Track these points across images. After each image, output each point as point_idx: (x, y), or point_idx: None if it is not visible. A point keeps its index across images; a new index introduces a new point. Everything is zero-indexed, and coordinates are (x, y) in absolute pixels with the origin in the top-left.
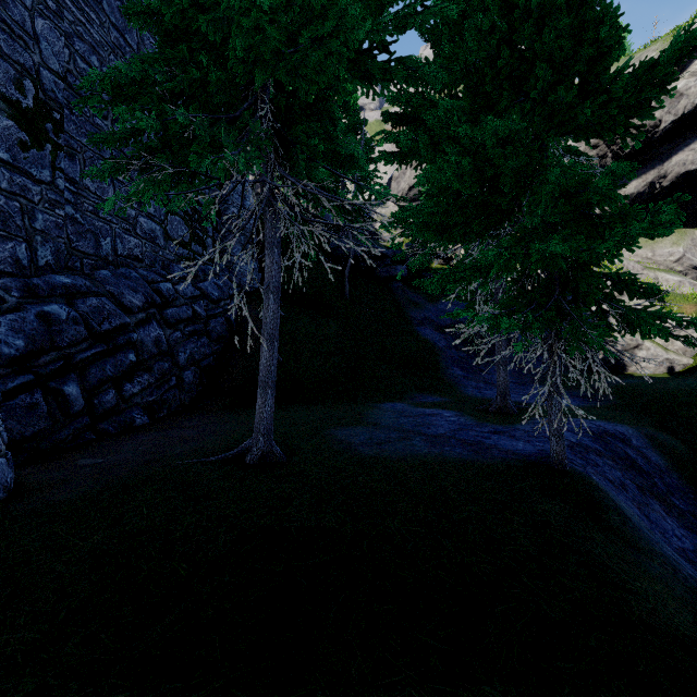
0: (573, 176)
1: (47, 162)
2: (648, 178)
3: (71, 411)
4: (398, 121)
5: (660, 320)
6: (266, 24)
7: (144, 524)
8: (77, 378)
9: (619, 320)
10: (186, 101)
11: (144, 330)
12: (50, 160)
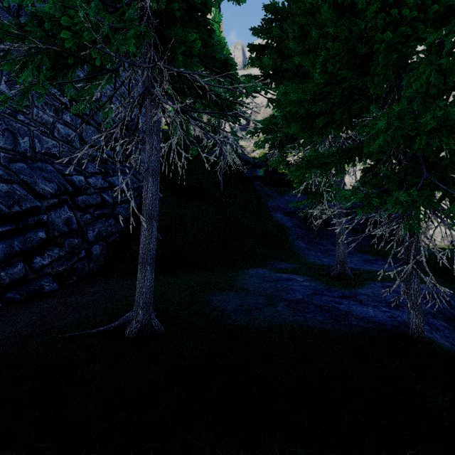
0: None
1: None
2: None
3: None
4: (260, 51)
5: None
6: None
7: None
8: None
9: None
10: None
11: (55, 212)
12: None
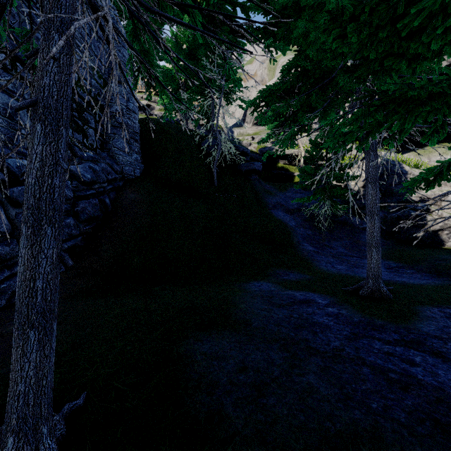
0: None
1: None
2: None
3: None
4: None
5: None
6: None
7: None
8: None
9: None
10: None
11: None
12: None
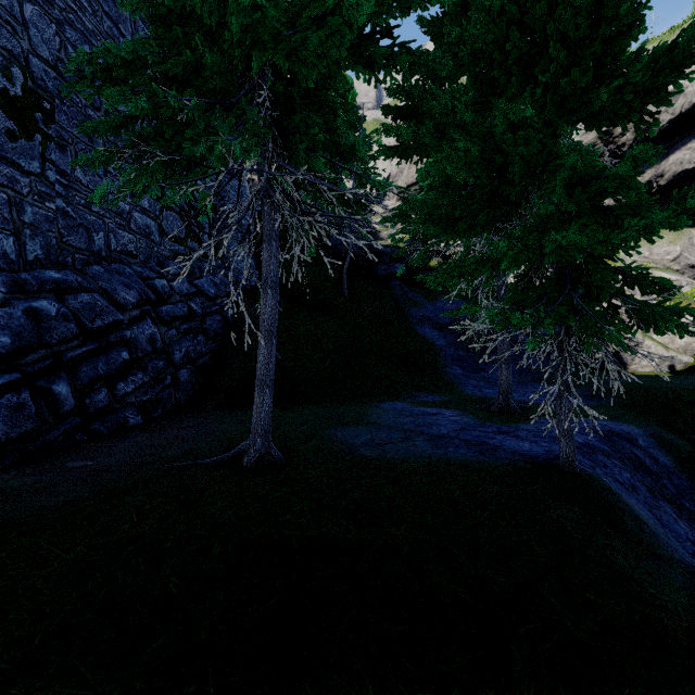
0: (591, 162)
1: (36, 153)
2: (645, 177)
3: (60, 411)
4: (398, 115)
5: (677, 316)
6: (264, 0)
7: (133, 533)
8: (68, 377)
9: (632, 316)
10: (180, 87)
11: (138, 327)
12: (40, 151)
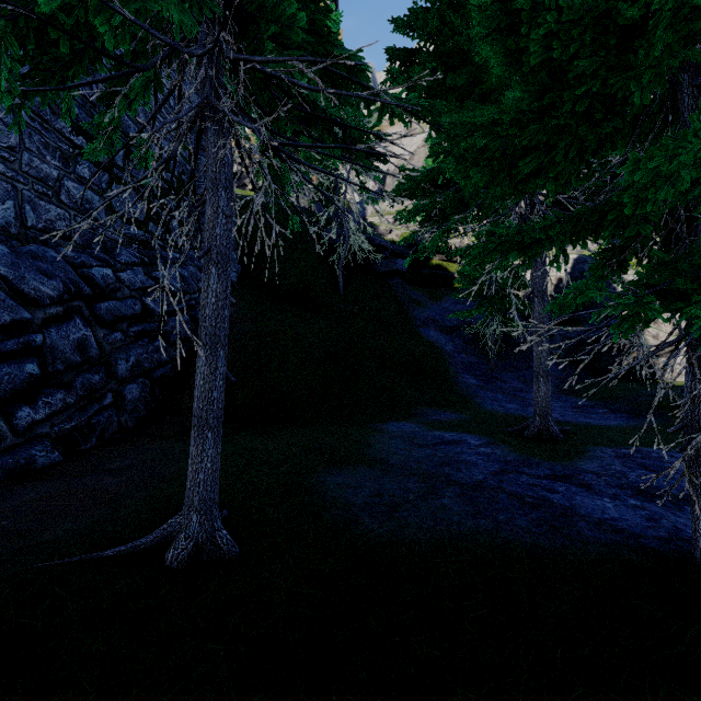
0: None
1: None
2: None
3: None
4: (407, 61)
5: None
6: None
7: None
8: None
9: None
10: None
11: (58, 330)
12: None
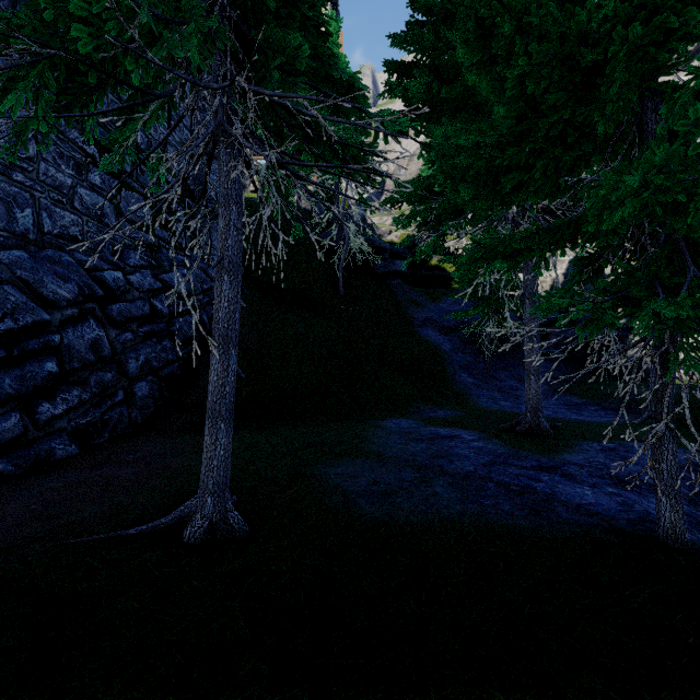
0: None
1: None
2: None
3: None
4: (404, 73)
5: None
6: None
7: None
8: None
9: None
10: None
11: (74, 330)
12: None
